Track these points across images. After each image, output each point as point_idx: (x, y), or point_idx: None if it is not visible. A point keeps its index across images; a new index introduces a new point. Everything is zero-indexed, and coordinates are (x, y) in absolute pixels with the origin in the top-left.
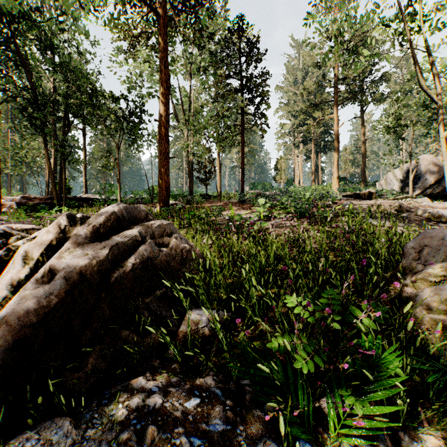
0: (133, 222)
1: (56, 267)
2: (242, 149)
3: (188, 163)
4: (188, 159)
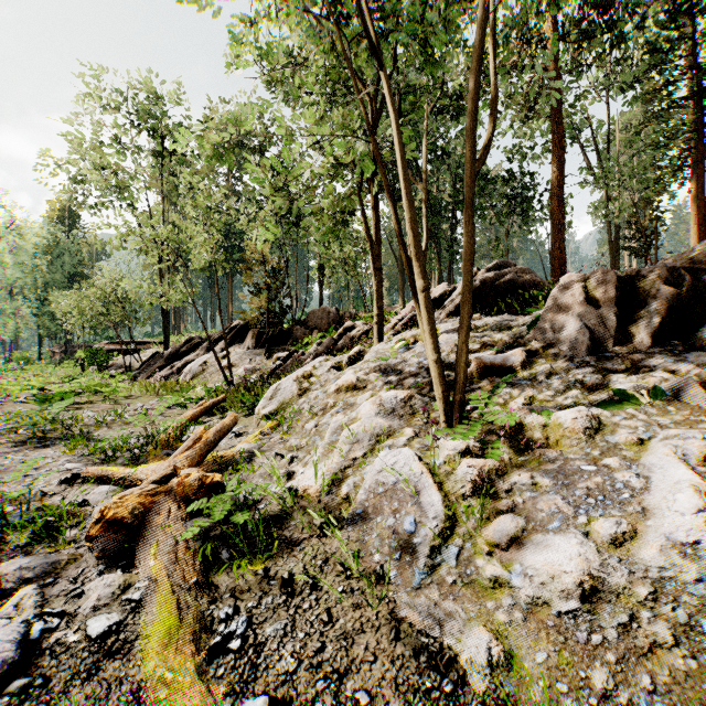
0: (506, 268)
1: (476, 279)
2: (700, 184)
3: (608, 229)
4: (608, 224)
